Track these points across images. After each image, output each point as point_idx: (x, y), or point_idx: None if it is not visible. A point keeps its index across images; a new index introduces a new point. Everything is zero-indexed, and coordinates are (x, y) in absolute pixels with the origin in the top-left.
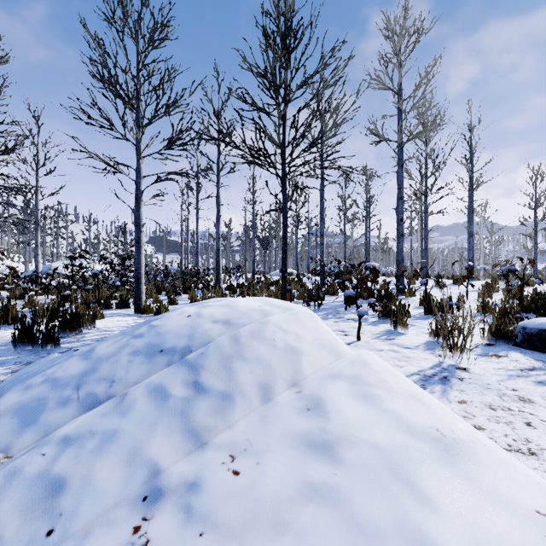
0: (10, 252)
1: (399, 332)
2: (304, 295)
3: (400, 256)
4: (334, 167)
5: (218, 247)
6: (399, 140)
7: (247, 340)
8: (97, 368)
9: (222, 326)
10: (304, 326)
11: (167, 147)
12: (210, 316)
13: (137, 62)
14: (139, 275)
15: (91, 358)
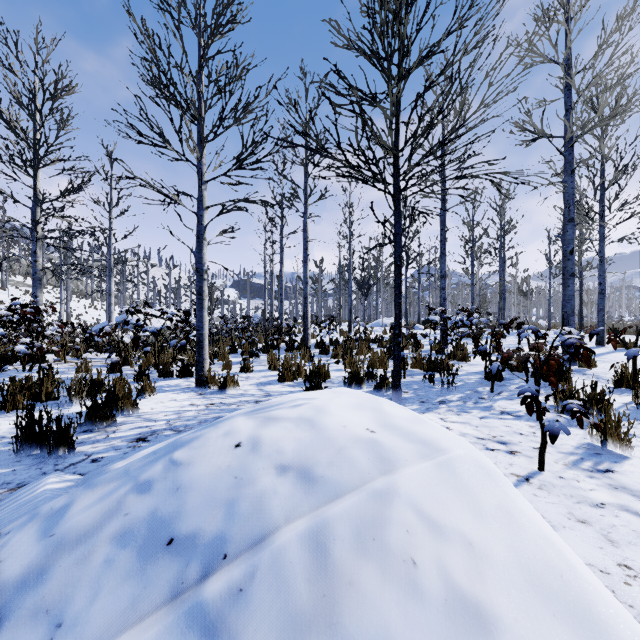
0: (95, 299)
1: (612, 451)
2: (423, 363)
3: (569, 306)
4: (477, 175)
5: (306, 295)
6: (569, 133)
7: (348, 558)
8: (48, 573)
9: (294, 484)
10: (477, 509)
11: (237, 166)
12: (274, 450)
13: (199, 58)
14: (201, 336)
15: (52, 536)
